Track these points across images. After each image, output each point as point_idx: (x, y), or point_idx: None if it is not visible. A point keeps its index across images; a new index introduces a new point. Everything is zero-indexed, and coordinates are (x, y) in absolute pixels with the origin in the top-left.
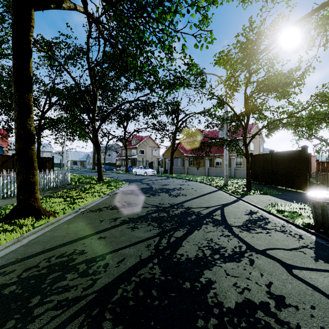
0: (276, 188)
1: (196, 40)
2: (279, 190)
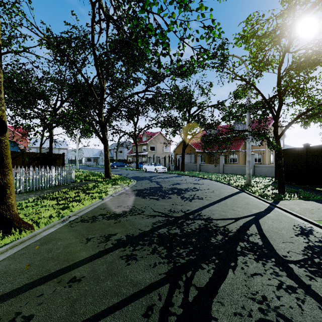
0: (315, 190)
1: None
2: None
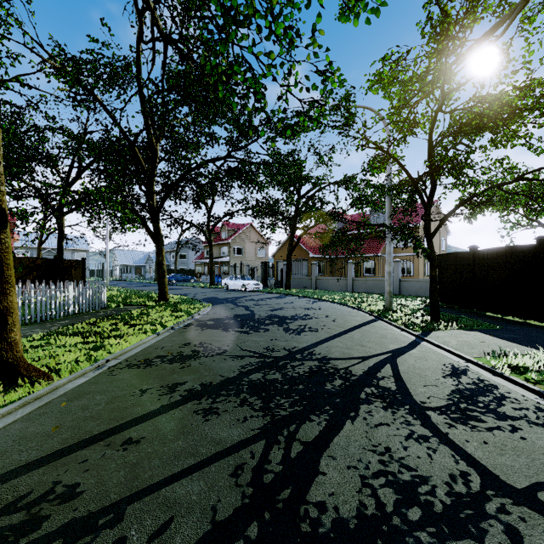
0: (484, 316)
1: (345, 4)
2: (494, 321)
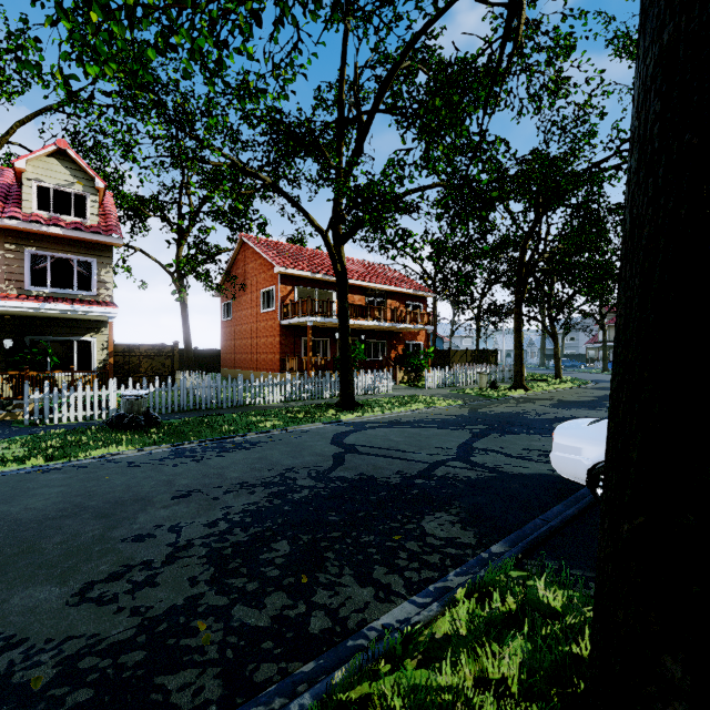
0: None
1: None
2: None
